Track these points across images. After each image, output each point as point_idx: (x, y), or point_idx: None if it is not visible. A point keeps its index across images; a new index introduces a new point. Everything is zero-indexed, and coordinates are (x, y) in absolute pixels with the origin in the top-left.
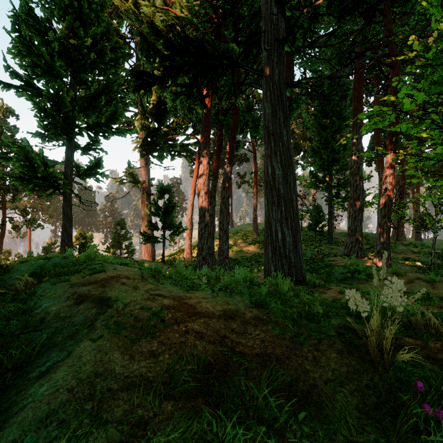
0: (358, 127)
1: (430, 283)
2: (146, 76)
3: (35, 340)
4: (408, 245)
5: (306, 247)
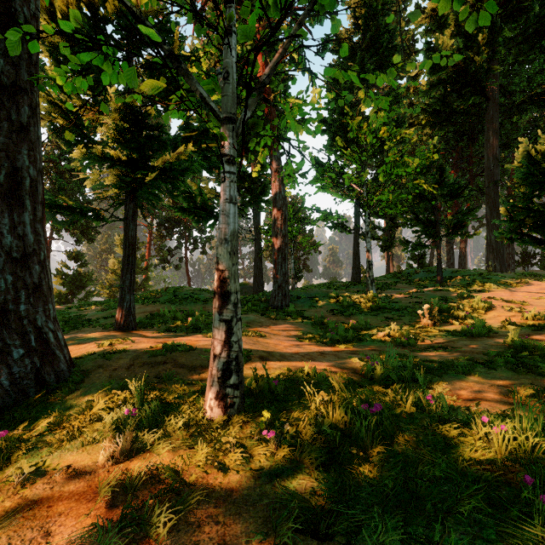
0: None
1: None
2: None
3: None
4: None
5: None
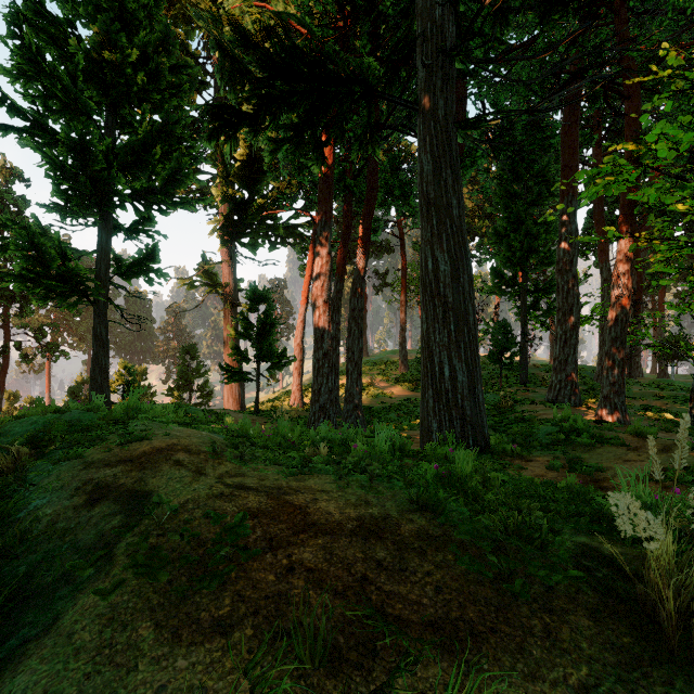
0: (571, 195)
1: None
2: (228, 113)
3: (4, 577)
4: (648, 385)
5: (486, 388)
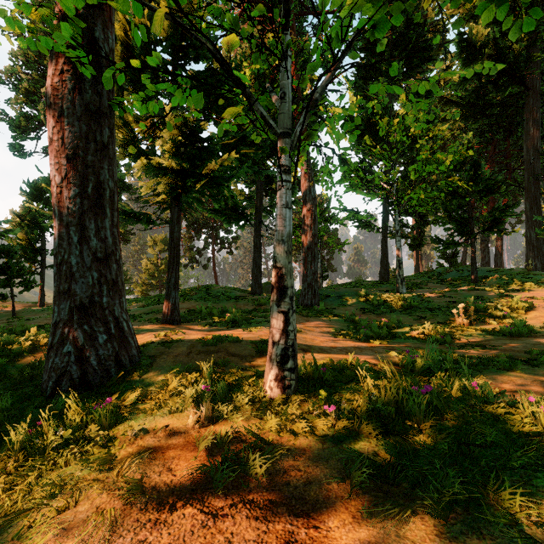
0: None
1: None
2: None
3: None
4: None
5: None
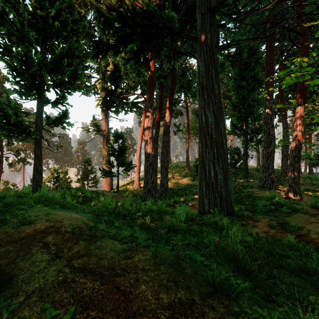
0: (270, 86)
1: None
2: (102, 44)
3: None
4: (305, 178)
5: None
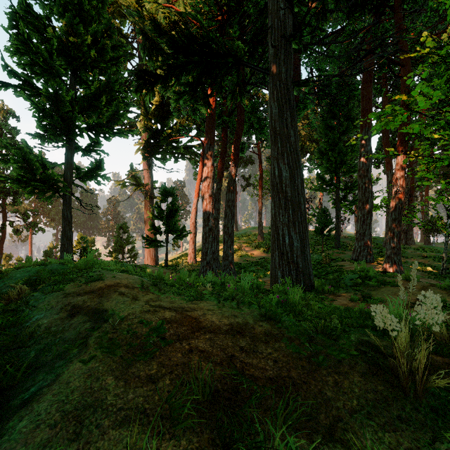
0: (367, 127)
1: (445, 290)
2: (148, 75)
3: (22, 358)
4: (418, 249)
5: (313, 251)
